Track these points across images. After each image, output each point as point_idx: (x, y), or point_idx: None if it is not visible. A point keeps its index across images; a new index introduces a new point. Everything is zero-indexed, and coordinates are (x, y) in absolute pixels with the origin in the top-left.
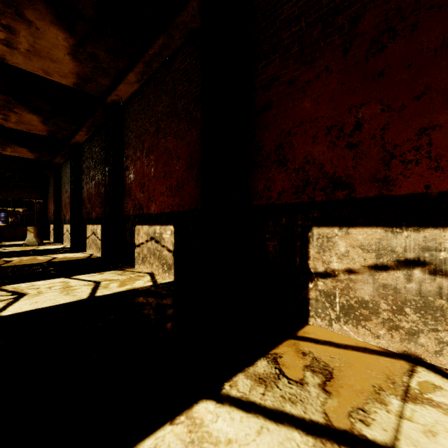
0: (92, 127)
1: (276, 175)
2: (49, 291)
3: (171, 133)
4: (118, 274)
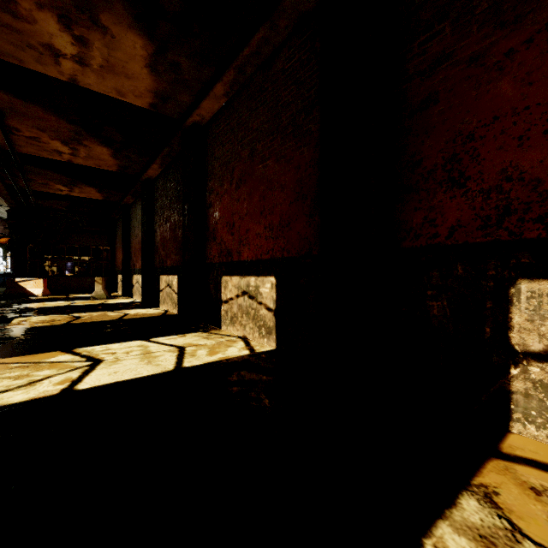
0: (167, 158)
1: (445, 201)
2: (127, 358)
3: (271, 155)
4: (203, 338)
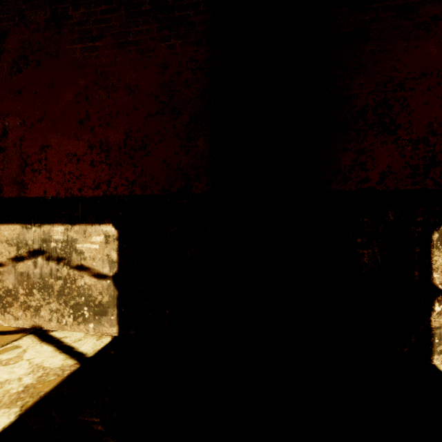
0: None
1: None
2: None
3: None
4: None
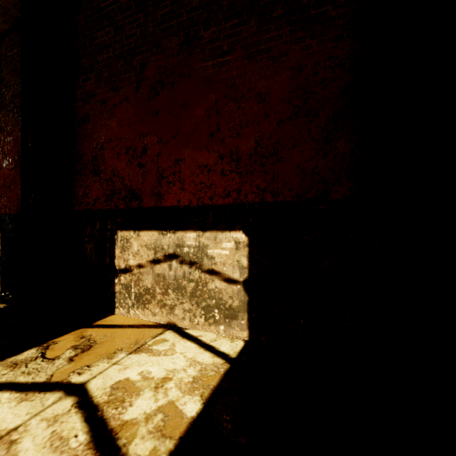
0: None
1: (92, 183)
2: None
3: None
4: None
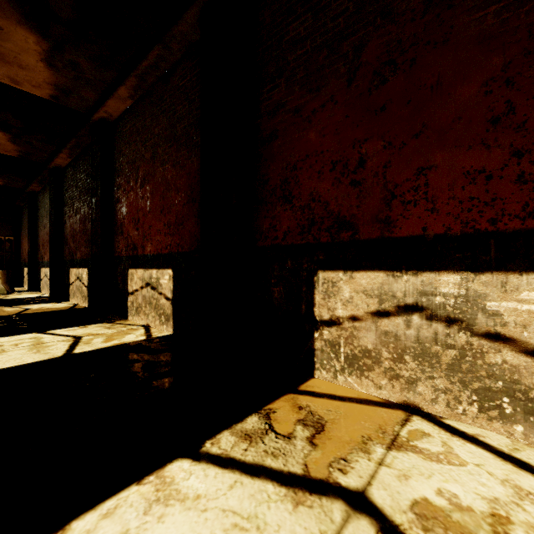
0: (76, 149)
1: (281, 213)
2: (14, 349)
3: (169, 160)
4: (106, 328)
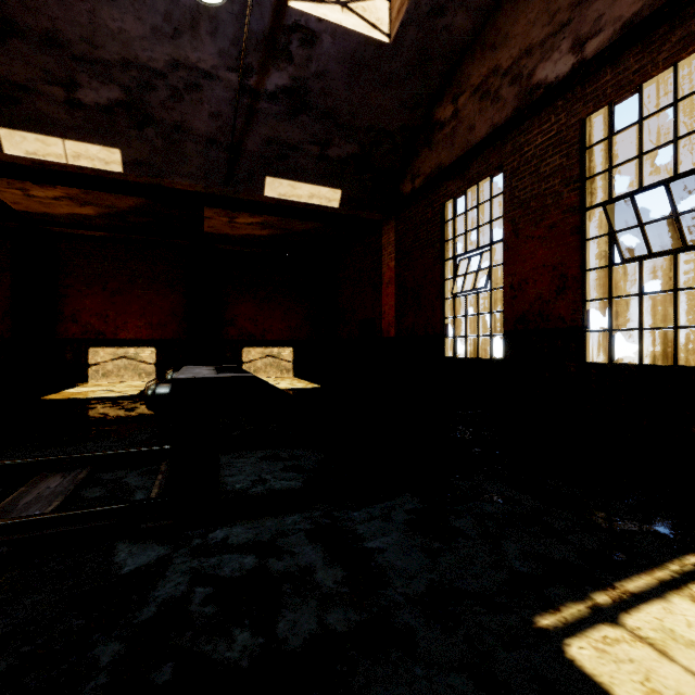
0: None
1: (72, 326)
2: None
3: None
4: None
